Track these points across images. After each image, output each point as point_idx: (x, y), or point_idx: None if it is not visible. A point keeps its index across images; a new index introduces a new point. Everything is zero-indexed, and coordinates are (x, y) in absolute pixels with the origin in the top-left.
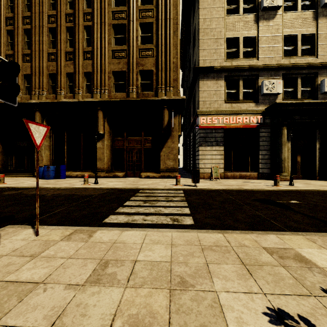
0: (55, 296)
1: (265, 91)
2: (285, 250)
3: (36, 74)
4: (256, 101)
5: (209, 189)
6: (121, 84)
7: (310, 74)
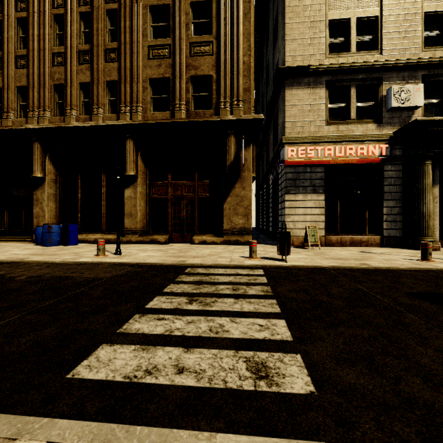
0: None
1: (394, 104)
2: None
3: (35, 86)
4: (378, 120)
5: (309, 266)
6: (162, 98)
7: None
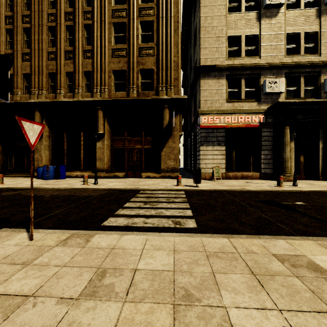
0: (45, 313)
1: (267, 90)
2: (297, 257)
3: (35, 74)
4: (258, 100)
5: (211, 189)
6: (121, 83)
7: (313, 73)
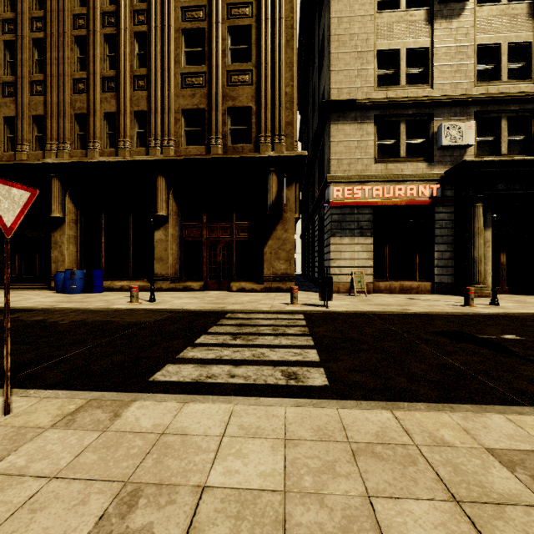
0: None
1: (445, 142)
2: None
3: (53, 116)
4: (429, 159)
5: (349, 311)
6: (197, 131)
7: (523, 112)
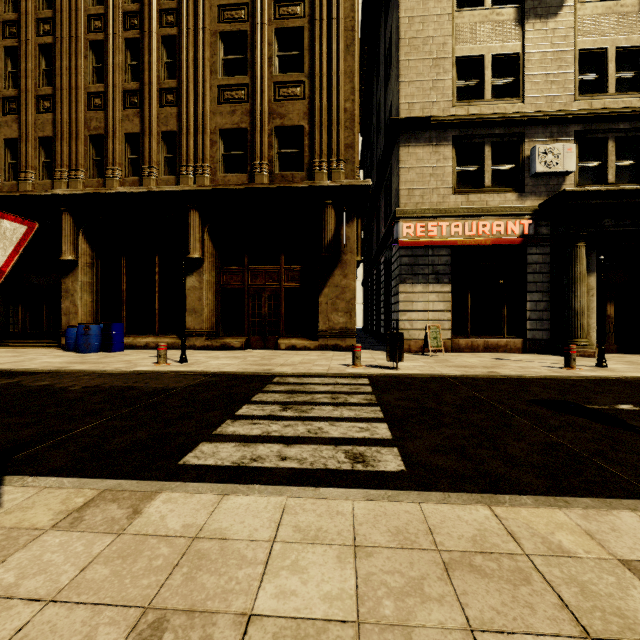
0: None
1: (539, 168)
2: None
3: (64, 137)
4: (520, 189)
5: (424, 375)
6: (237, 155)
7: (634, 132)
